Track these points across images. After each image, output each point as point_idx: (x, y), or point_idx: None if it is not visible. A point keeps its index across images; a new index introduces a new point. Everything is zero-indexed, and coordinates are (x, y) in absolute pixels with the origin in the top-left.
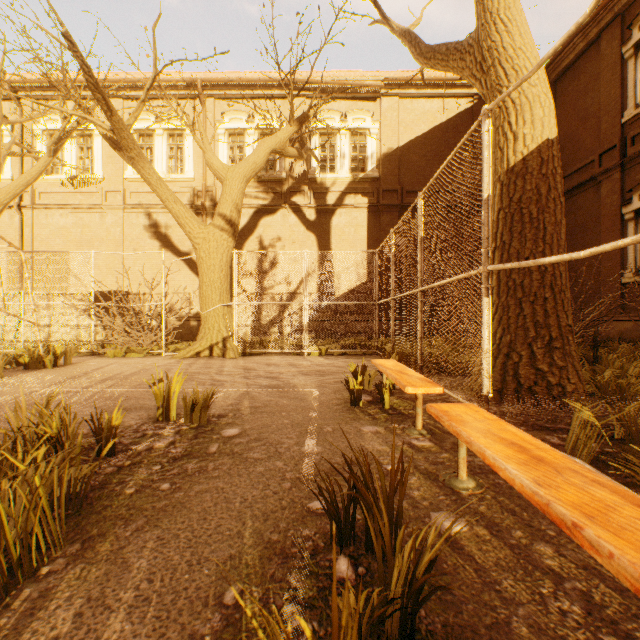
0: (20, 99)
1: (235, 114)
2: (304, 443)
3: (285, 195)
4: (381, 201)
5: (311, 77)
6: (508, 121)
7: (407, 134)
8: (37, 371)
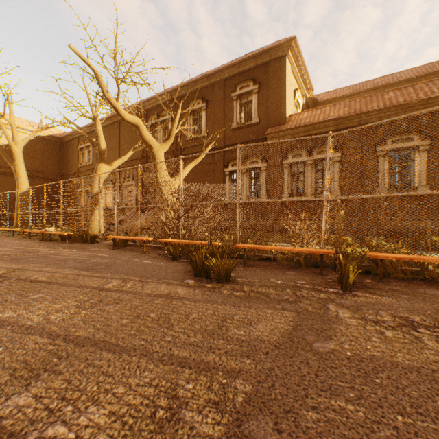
0: None
1: None
2: None
3: None
4: None
5: None
6: (19, 186)
7: (1, 142)
8: None
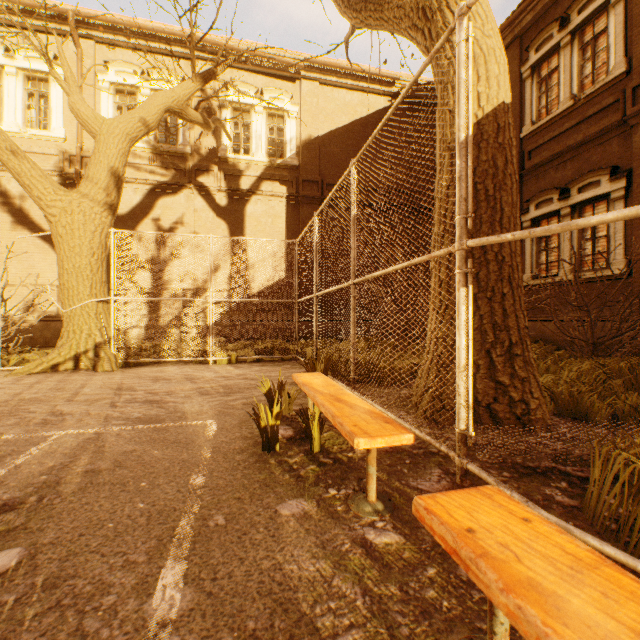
0: None
1: (124, 66)
2: (157, 580)
3: (190, 173)
4: (301, 191)
5: (221, 40)
6: None
7: (328, 124)
8: None
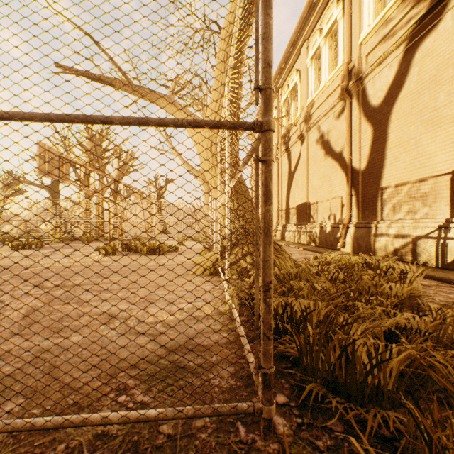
0: (278, 92)
1: None
2: None
3: None
4: None
5: None
6: None
7: None
8: (136, 255)
